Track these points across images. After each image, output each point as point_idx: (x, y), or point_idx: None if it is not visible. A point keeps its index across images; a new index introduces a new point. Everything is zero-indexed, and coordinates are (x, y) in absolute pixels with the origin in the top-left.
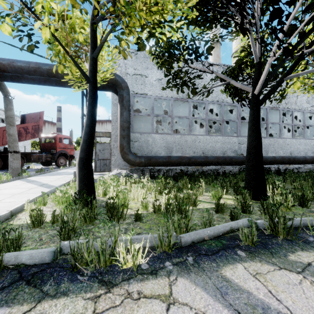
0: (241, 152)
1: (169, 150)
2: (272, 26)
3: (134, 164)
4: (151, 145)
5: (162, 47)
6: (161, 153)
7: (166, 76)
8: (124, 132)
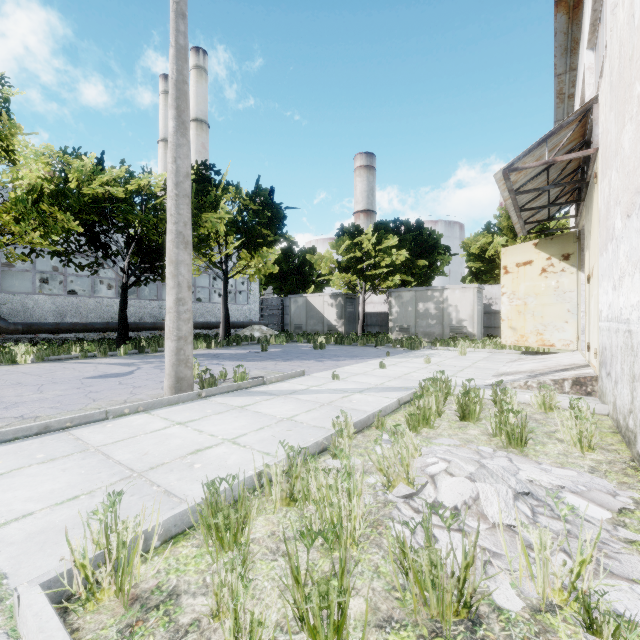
0: (163, 318)
1: (61, 315)
2: (160, 220)
3: (6, 332)
4: (33, 309)
5: None
6: (49, 318)
7: (50, 253)
8: None
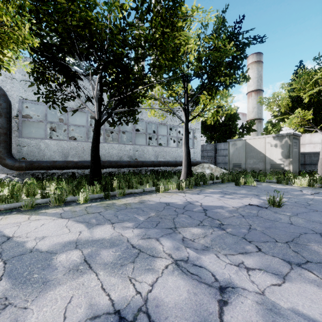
0: (136, 158)
1: (65, 155)
2: None
3: (13, 168)
4: (44, 151)
5: (36, 67)
6: (56, 158)
7: (35, 94)
8: None
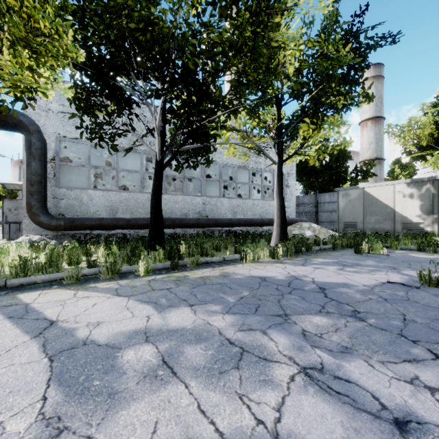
0: (206, 214)
1: (113, 211)
2: None
3: (48, 228)
4: (87, 205)
5: (78, 92)
6: (102, 214)
7: (77, 128)
8: (32, 188)
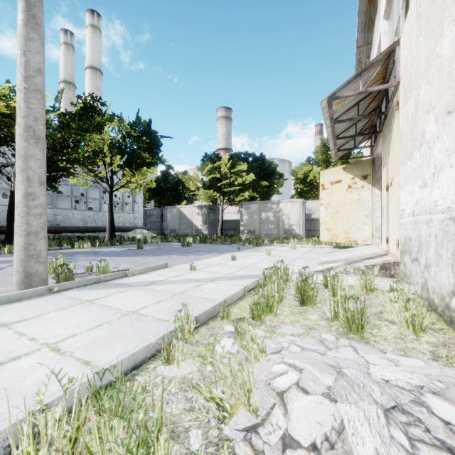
0: (57, 223)
1: None
2: None
3: None
4: None
5: None
6: None
7: None
8: None
